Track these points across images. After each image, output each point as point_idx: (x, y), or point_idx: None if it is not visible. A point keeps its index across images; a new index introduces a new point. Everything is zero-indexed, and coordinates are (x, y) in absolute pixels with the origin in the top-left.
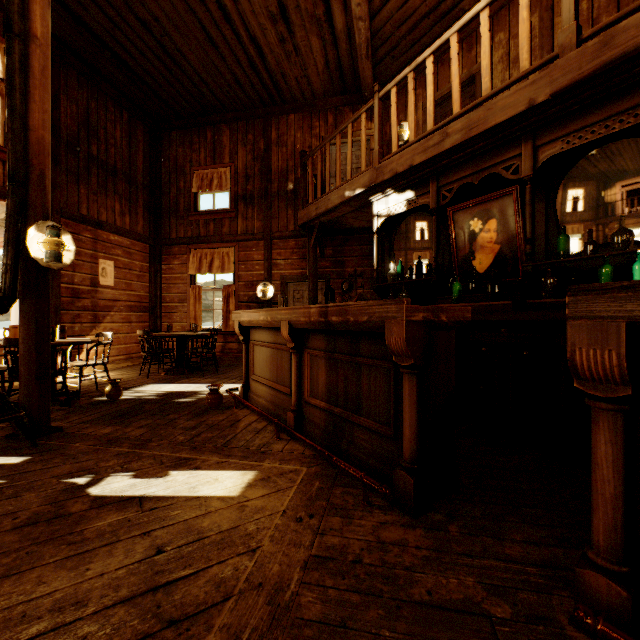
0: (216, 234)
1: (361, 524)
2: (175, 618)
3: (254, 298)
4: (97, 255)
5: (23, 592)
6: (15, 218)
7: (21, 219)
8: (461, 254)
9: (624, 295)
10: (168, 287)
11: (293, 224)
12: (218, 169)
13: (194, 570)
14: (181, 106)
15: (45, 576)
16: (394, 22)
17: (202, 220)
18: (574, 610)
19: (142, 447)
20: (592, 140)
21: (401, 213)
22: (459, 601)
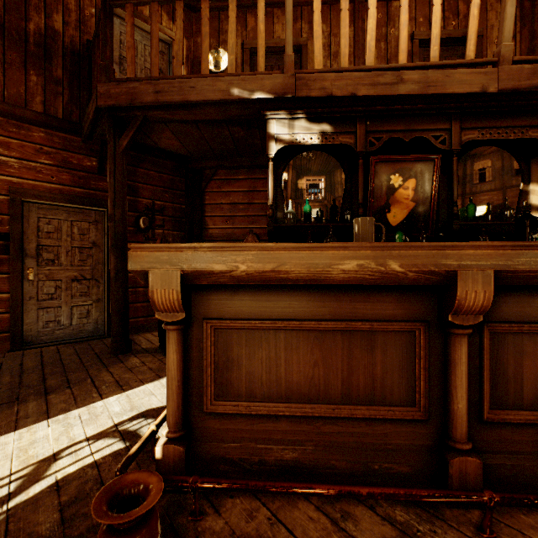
0: None
1: None
2: None
3: None
4: None
5: None
6: None
7: None
8: (377, 205)
9: None
10: None
11: (41, 102)
12: None
13: None
14: None
15: None
16: None
17: None
18: None
19: None
20: (497, 139)
21: (293, 146)
22: None
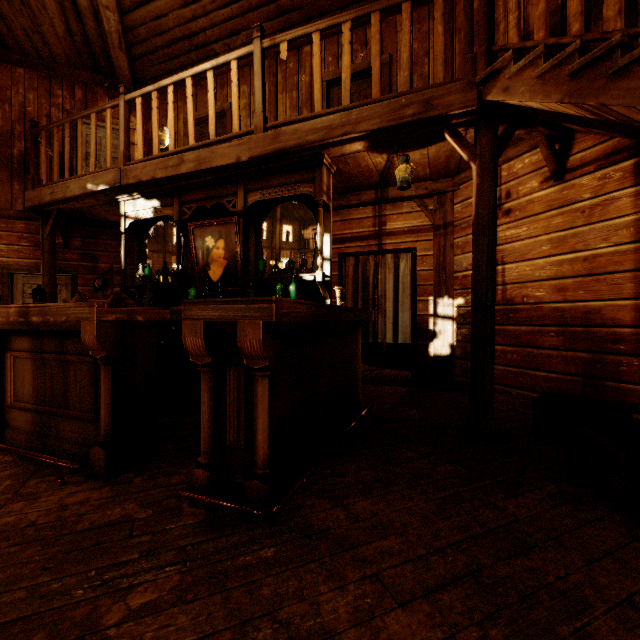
0: None
1: (48, 500)
2: None
3: None
4: None
5: None
6: None
7: None
8: (200, 264)
9: (203, 306)
10: None
11: (22, 203)
12: None
13: None
14: None
15: None
16: (149, 29)
17: None
18: (177, 491)
19: None
20: (276, 197)
21: (152, 218)
22: (115, 519)
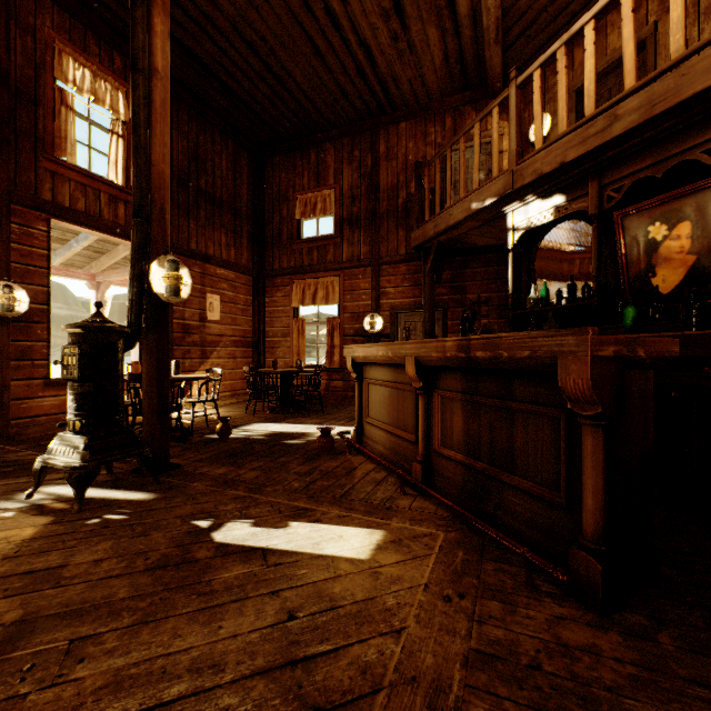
0: (320, 263)
1: (529, 615)
2: (320, 705)
3: (360, 331)
4: (205, 290)
5: (161, 643)
6: (140, 254)
7: (145, 255)
8: (634, 270)
9: None
10: (271, 321)
11: (404, 247)
12: (322, 192)
13: (332, 646)
14: (284, 128)
15: (180, 628)
16: None
17: (305, 248)
18: None
19: (258, 492)
20: None
21: (544, 224)
22: None
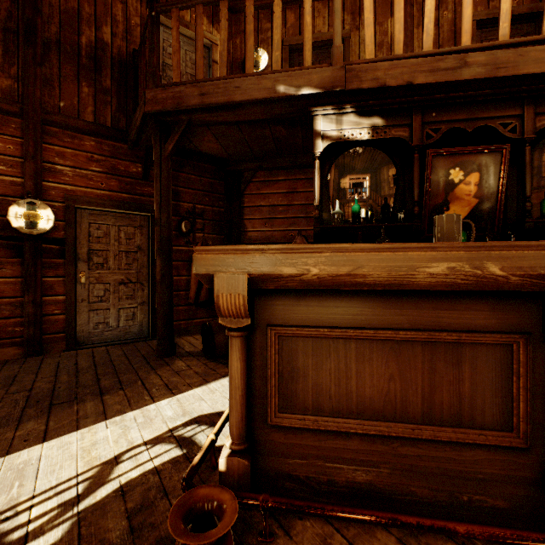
0: None
1: None
2: None
3: None
4: None
5: None
6: None
7: None
8: (433, 203)
9: None
10: None
11: (92, 112)
12: None
13: None
14: None
15: None
16: None
17: None
18: None
19: None
20: None
21: (340, 143)
22: None
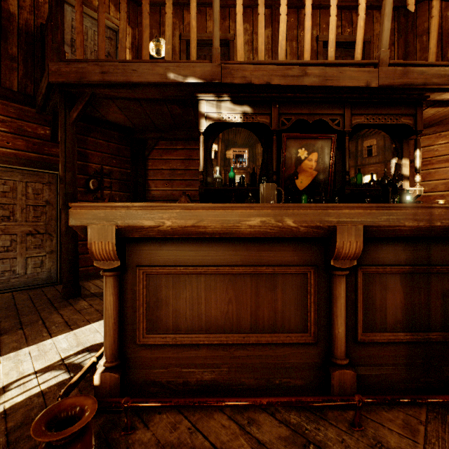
0: None
1: None
2: None
3: None
4: None
5: None
6: None
7: None
8: (287, 173)
9: None
10: None
11: None
12: None
13: None
14: None
15: None
16: None
17: None
18: None
19: None
20: (378, 123)
21: (221, 123)
22: None
